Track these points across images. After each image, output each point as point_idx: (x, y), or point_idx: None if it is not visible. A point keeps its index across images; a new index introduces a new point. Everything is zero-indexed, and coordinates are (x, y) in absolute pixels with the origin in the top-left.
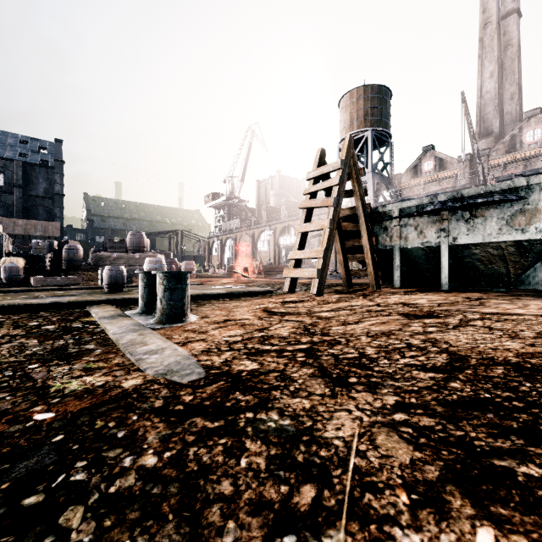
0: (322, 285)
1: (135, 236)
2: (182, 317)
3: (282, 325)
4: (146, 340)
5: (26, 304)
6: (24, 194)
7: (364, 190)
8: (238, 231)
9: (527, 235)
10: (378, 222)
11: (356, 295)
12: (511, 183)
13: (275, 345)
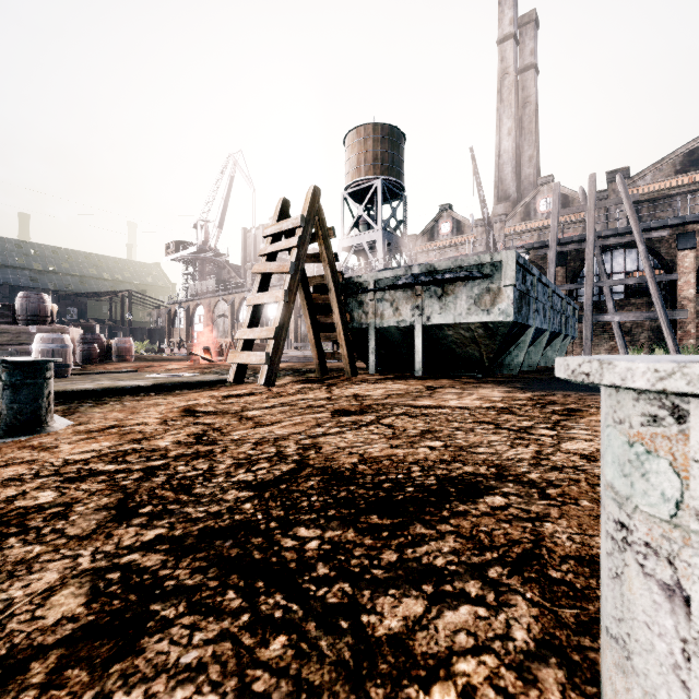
0: (273, 374)
1: (29, 300)
2: (35, 425)
3: (178, 431)
4: None
5: None
6: None
7: (334, 254)
8: (212, 296)
9: (492, 317)
10: (353, 294)
11: (323, 384)
12: (477, 259)
13: (126, 462)
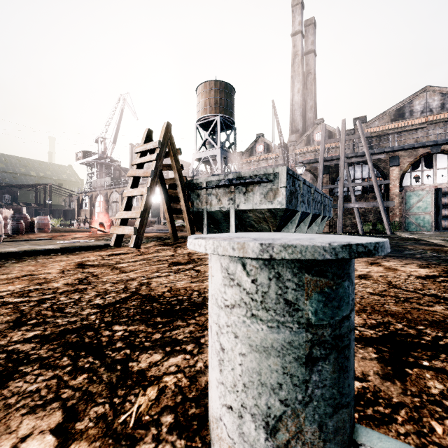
0: (139, 240)
1: None
2: None
3: (69, 277)
4: None
5: None
6: None
7: (181, 165)
8: (108, 188)
9: (273, 205)
10: (194, 190)
11: (173, 246)
12: (265, 170)
13: (29, 296)
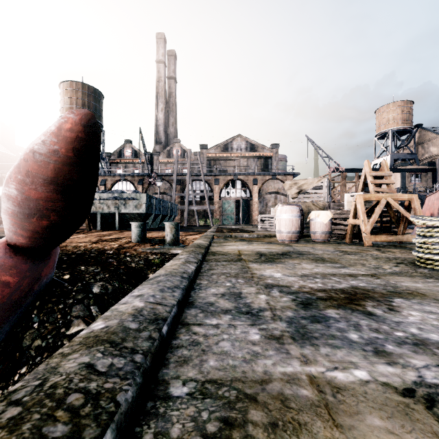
0: None
1: None
2: None
3: None
4: None
5: None
6: None
7: None
8: None
9: (140, 211)
10: None
11: (80, 233)
12: (136, 194)
13: None
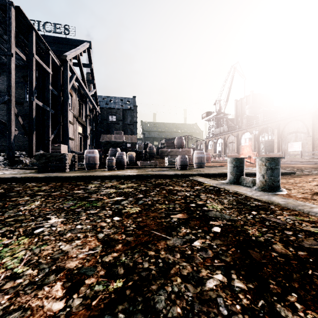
0: None
1: (179, 139)
2: (279, 187)
3: None
4: (301, 203)
5: (165, 174)
6: (123, 123)
7: None
8: (226, 133)
9: None
10: None
11: None
12: None
13: None
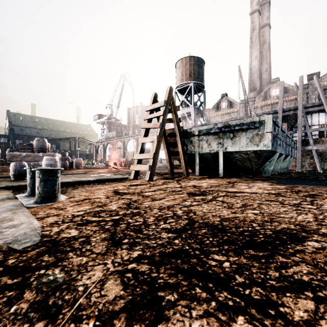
0: (152, 175)
1: (39, 141)
2: (53, 198)
3: (117, 202)
4: (14, 217)
5: None
6: None
7: (179, 118)
8: (114, 139)
9: (259, 148)
10: (187, 137)
11: (174, 180)
12: (252, 119)
13: (101, 217)
